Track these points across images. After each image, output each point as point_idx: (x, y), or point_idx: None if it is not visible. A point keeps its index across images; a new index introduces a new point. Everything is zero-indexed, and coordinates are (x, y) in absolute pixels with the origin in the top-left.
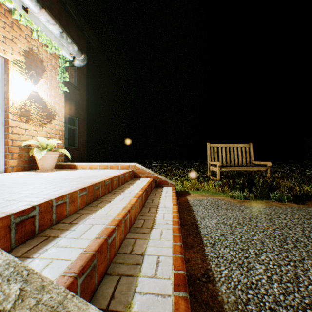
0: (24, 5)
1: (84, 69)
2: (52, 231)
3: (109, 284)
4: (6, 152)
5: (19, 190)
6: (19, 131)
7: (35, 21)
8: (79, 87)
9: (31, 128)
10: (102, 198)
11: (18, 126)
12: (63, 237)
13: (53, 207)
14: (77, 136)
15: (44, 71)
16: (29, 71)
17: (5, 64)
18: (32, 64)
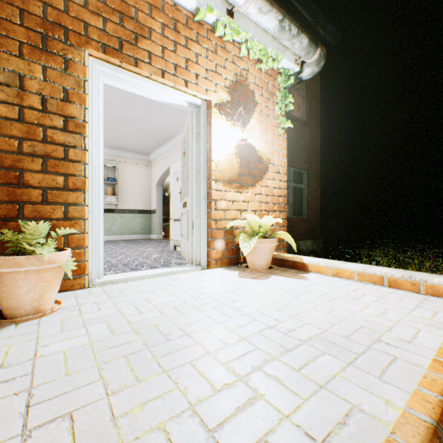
0: (227, 8)
1: (315, 91)
2: None
3: None
4: (208, 238)
5: (150, 427)
6: (224, 206)
7: (242, 27)
8: (308, 122)
9: (239, 199)
10: None
11: (223, 198)
12: None
13: None
14: (304, 198)
15: (256, 105)
16: (235, 112)
17: (208, 110)
18: (241, 99)
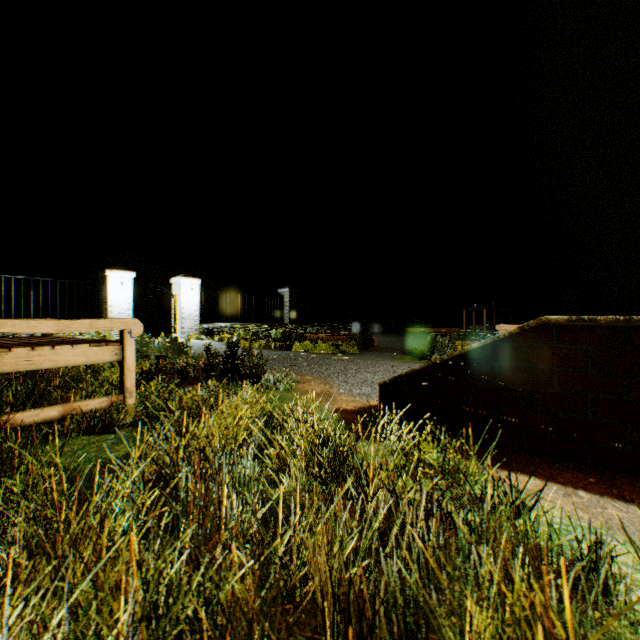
0: None
1: None
2: None
3: None
4: None
5: None
6: None
7: None
8: None
9: None
10: None
11: None
12: None
13: None
14: None
15: None
16: None
17: None
18: None
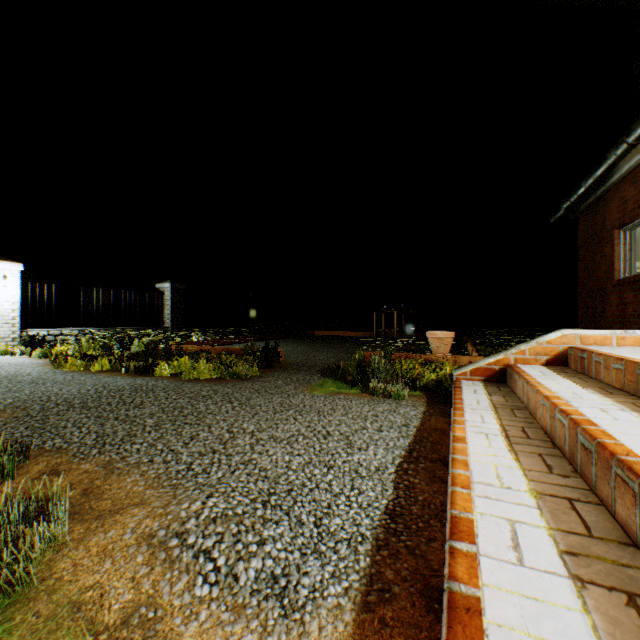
0: None
1: None
2: (574, 374)
3: (504, 389)
4: None
5: None
6: None
7: None
8: None
9: None
10: (633, 398)
11: None
12: (554, 372)
13: (592, 360)
14: None
15: None
16: None
17: None
18: None
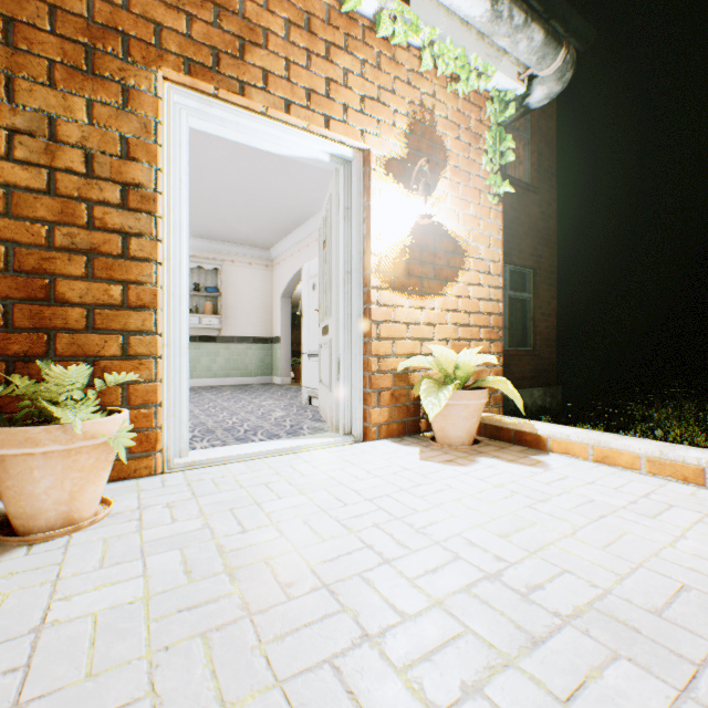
0: None
1: (547, 132)
2: None
3: None
4: (365, 387)
5: None
6: (392, 332)
7: (425, 19)
8: (535, 185)
9: (418, 319)
10: None
11: (390, 319)
12: None
13: None
14: (529, 317)
15: (447, 155)
16: (412, 168)
17: (364, 168)
18: (421, 146)
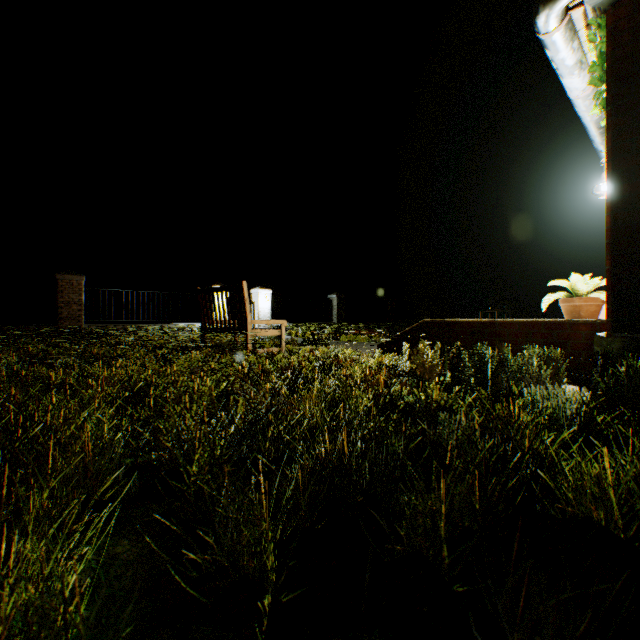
0: None
1: None
2: None
3: None
4: None
5: None
6: None
7: None
8: None
9: None
10: None
11: None
12: None
13: None
14: None
15: None
16: None
17: None
18: None
